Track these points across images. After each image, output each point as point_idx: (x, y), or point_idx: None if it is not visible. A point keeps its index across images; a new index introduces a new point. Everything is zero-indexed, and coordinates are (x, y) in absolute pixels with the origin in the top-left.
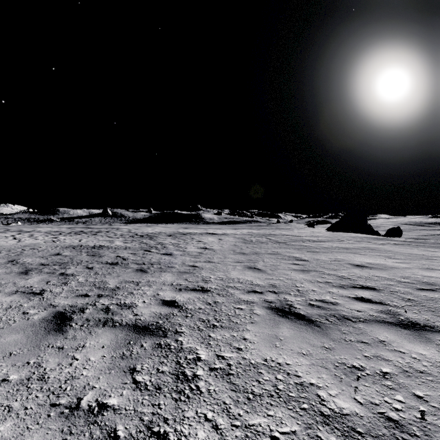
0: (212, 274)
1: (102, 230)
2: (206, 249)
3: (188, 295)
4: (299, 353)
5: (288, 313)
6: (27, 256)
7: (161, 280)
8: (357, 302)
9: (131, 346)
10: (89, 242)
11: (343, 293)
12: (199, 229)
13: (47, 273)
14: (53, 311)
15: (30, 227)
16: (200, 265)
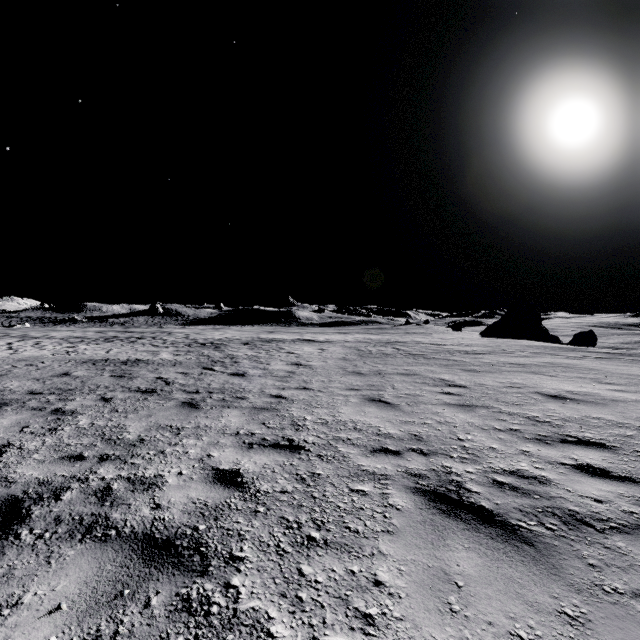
0: (309, 413)
1: (147, 335)
2: (300, 367)
3: (264, 457)
4: (511, 637)
5: (458, 504)
6: (14, 377)
7: (221, 425)
8: (585, 476)
9: (123, 603)
10: (120, 354)
11: (549, 454)
12: (290, 333)
13: (32, 410)
14: (2, 494)
15: (41, 331)
16: (289, 395)
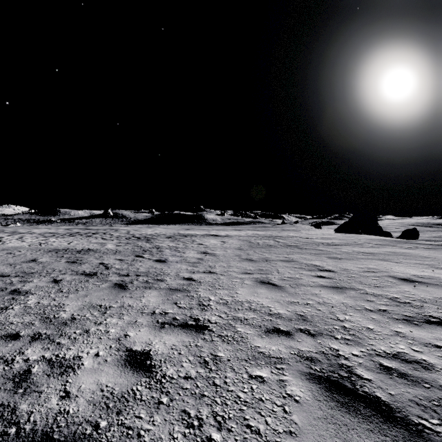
0: (213, 294)
1: (100, 231)
2: (207, 255)
3: (173, 338)
4: None
5: (354, 395)
6: None
7: (141, 305)
8: None
9: None
10: (78, 245)
11: (421, 336)
12: (201, 230)
13: None
14: None
15: (27, 229)
16: (198, 278)
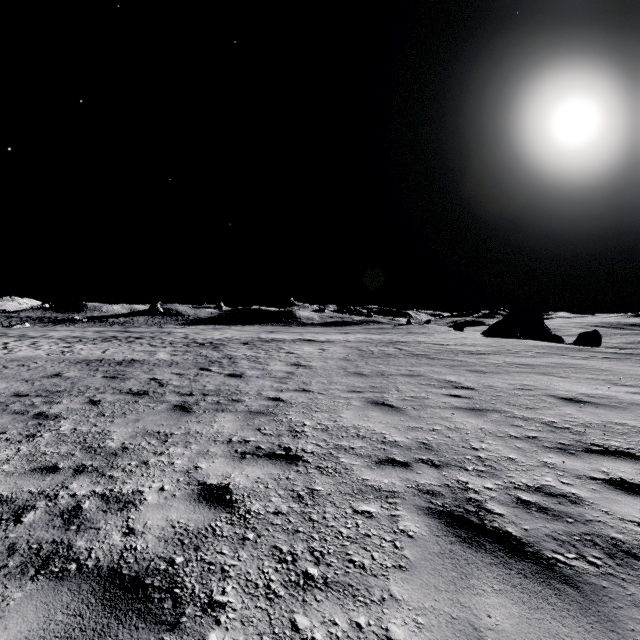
0: (308, 417)
1: (146, 335)
2: (300, 367)
3: (257, 470)
4: None
5: (480, 530)
6: (3, 378)
7: (212, 431)
8: (621, 494)
9: None
10: (116, 354)
11: (575, 467)
12: (290, 333)
13: (13, 414)
14: None
15: (40, 331)
16: (287, 398)
